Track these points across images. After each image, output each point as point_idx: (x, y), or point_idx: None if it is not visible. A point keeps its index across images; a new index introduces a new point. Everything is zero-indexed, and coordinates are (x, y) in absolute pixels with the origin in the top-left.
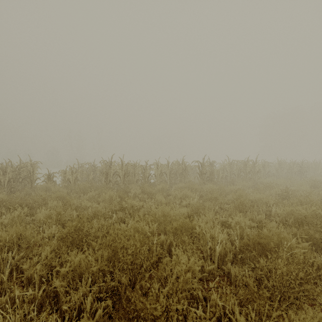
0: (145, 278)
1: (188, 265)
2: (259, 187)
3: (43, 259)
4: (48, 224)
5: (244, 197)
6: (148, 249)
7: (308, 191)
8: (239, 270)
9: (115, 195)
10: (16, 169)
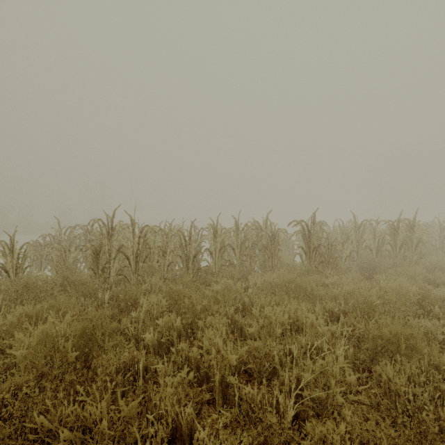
0: None
1: None
2: None
3: None
4: None
5: None
6: None
7: None
8: None
9: (63, 338)
10: None
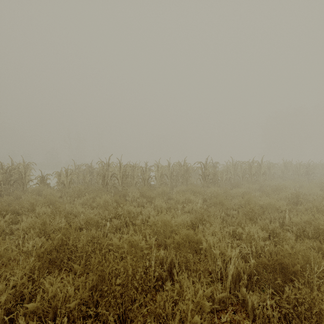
0: (138, 322)
1: (196, 301)
2: (267, 191)
3: (11, 287)
4: (30, 235)
5: (252, 202)
6: (145, 268)
7: (321, 195)
8: (258, 299)
9: (111, 200)
10: (7, 171)
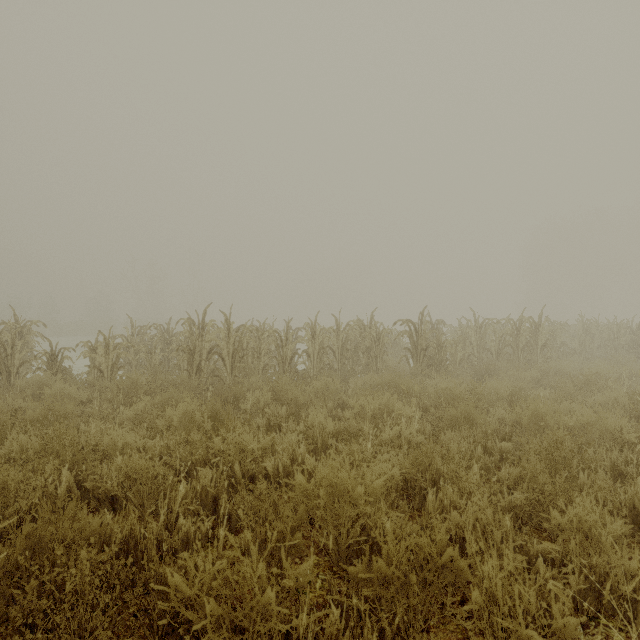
0: None
1: None
2: (565, 386)
3: None
4: None
5: (550, 420)
6: None
7: None
8: None
9: (200, 412)
10: None
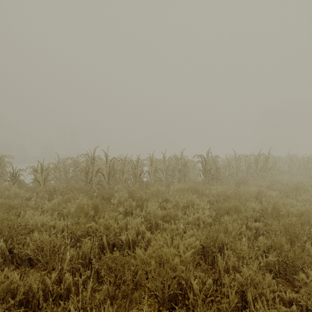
0: None
1: None
2: (286, 190)
3: None
4: None
5: (283, 210)
6: None
7: None
8: None
9: (87, 205)
10: None
